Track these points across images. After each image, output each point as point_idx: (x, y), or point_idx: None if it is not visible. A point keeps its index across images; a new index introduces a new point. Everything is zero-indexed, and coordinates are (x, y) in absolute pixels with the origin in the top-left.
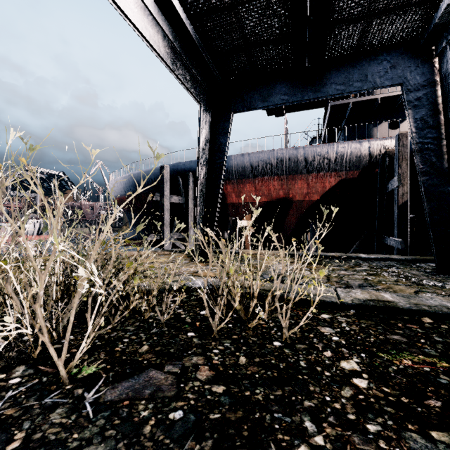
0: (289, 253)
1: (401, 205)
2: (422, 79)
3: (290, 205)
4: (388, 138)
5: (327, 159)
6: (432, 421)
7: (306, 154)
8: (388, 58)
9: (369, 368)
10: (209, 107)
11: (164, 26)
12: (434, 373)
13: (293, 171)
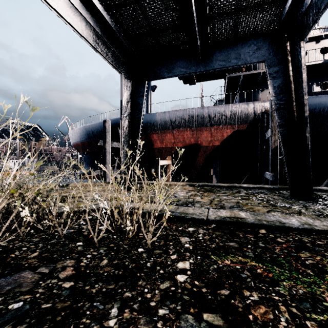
0: (192, 184)
1: (273, 149)
2: (278, 58)
3: (199, 149)
4: (267, 101)
5: (224, 116)
6: (212, 306)
7: (210, 112)
8: (255, 42)
9: (196, 266)
10: (130, 76)
11: (85, 15)
12: (242, 269)
13: (200, 125)
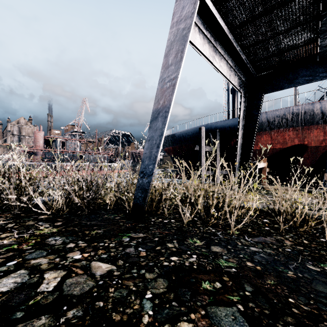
0: (308, 190)
1: None
2: None
3: (304, 150)
4: None
5: None
6: None
7: (323, 107)
8: None
9: None
10: (246, 92)
11: (228, 60)
12: None
13: (309, 123)
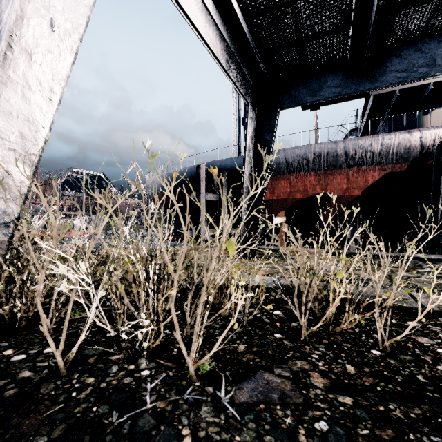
0: (334, 251)
1: None
2: None
3: (327, 201)
4: None
5: (370, 152)
6: None
7: (347, 147)
8: None
9: None
10: (255, 105)
11: (222, 29)
12: None
13: (332, 166)
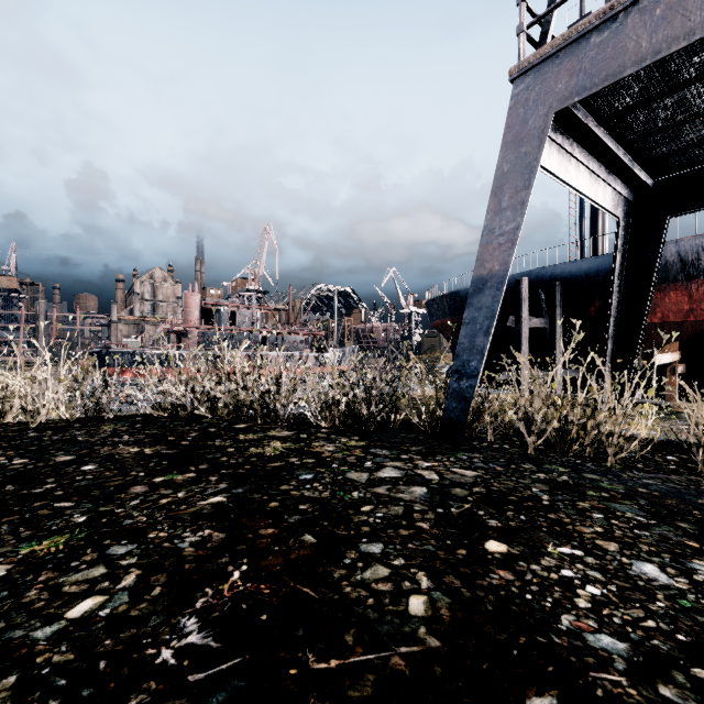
0: None
1: None
2: None
3: None
4: None
5: None
6: None
7: None
8: None
9: None
10: (629, 215)
11: (593, 168)
12: None
13: None
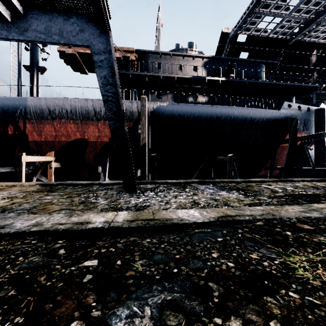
0: (45, 183)
1: (142, 146)
2: (102, 47)
3: (87, 145)
4: (148, 102)
5: None
6: None
7: (95, 105)
8: (78, 22)
9: None
10: None
11: None
12: None
13: (86, 118)
